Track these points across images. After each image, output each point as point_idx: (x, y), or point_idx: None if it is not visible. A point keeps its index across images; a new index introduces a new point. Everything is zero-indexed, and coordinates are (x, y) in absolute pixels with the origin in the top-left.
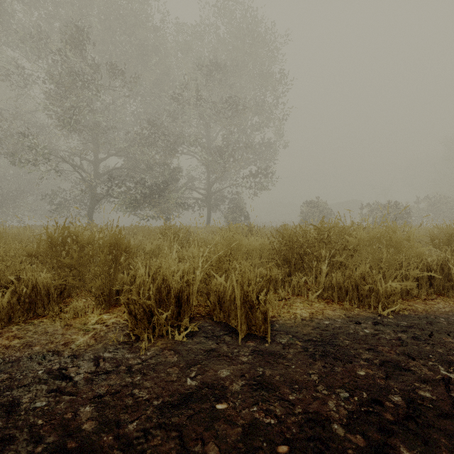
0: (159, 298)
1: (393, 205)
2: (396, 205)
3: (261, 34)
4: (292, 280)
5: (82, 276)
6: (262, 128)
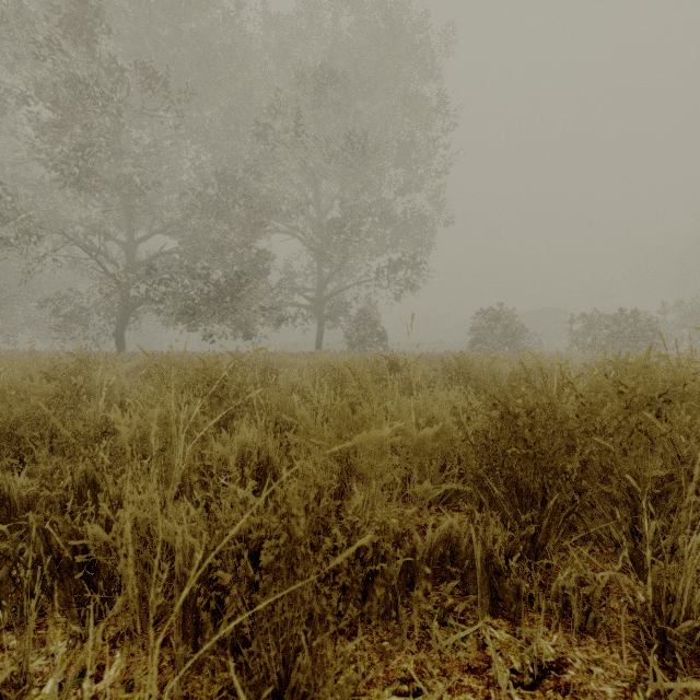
0: None
1: (629, 316)
2: (634, 316)
3: (406, 30)
4: (541, 552)
5: None
6: (408, 188)
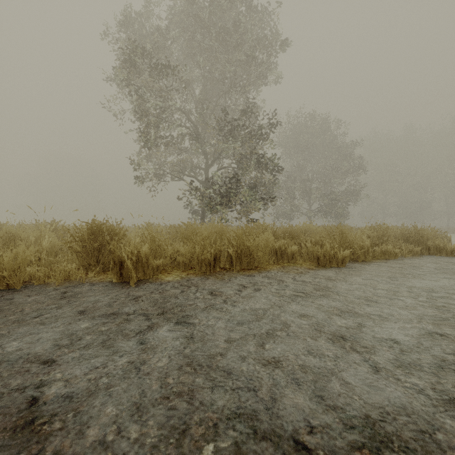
0: (453, 232)
1: None
2: None
3: None
4: None
5: (444, 230)
6: None
